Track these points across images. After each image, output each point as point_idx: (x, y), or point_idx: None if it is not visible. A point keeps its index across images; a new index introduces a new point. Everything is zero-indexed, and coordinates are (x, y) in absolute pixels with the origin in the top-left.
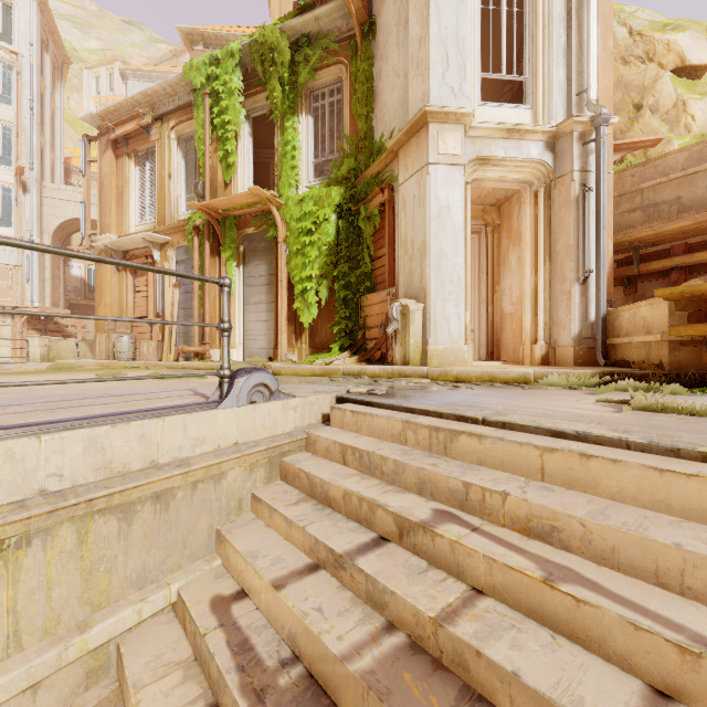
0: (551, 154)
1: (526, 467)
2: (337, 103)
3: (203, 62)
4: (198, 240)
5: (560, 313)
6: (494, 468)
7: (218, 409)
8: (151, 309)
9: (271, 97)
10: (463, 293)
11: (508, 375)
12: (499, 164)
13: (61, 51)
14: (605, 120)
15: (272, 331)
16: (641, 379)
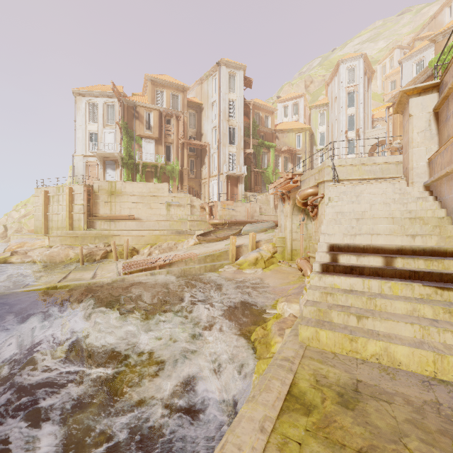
0: None
1: None
2: None
3: (437, 57)
4: None
5: None
6: None
7: None
8: None
9: None
10: None
11: None
12: None
13: (370, 70)
14: None
15: None
16: None
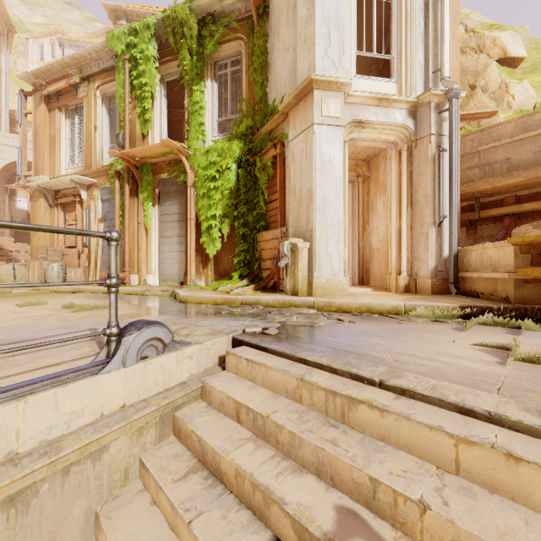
0: (413, 120)
1: (437, 455)
2: (237, 73)
3: (123, 32)
4: (119, 183)
5: (420, 250)
6: (398, 448)
7: (101, 373)
8: (80, 240)
9: (181, 65)
10: (342, 233)
11: (383, 306)
12: (371, 126)
13: (6, 21)
14: (457, 94)
15: (183, 260)
16: (495, 313)
